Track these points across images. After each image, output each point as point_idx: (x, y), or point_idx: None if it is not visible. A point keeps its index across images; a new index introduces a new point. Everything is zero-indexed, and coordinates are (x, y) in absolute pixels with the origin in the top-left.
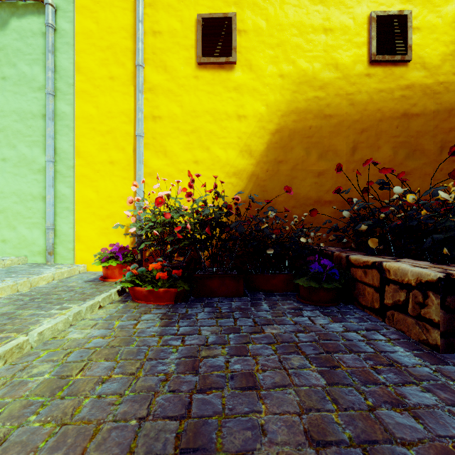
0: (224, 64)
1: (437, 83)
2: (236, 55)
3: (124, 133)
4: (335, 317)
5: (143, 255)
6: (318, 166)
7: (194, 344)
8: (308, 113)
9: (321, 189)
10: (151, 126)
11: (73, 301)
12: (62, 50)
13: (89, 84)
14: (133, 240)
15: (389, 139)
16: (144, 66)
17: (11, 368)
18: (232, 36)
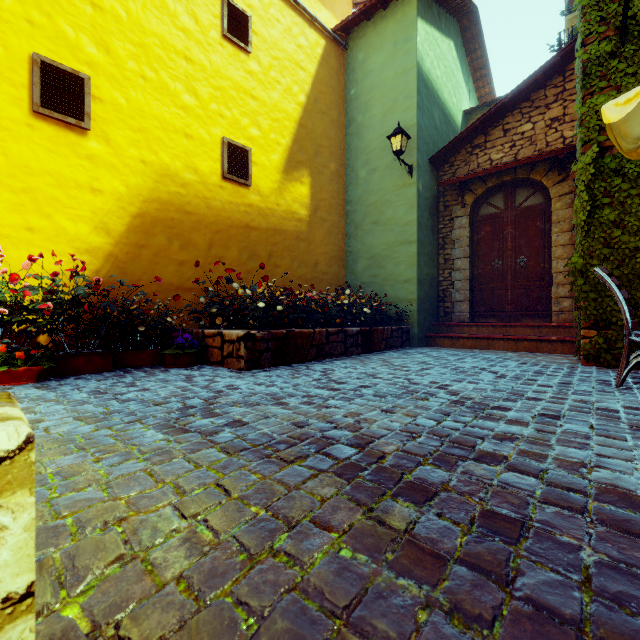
0: (73, 125)
1: (267, 208)
2: (90, 123)
3: None
4: (194, 370)
5: None
6: (180, 255)
7: (93, 389)
8: (171, 205)
9: (183, 277)
10: None
11: None
12: None
13: None
14: None
15: (237, 243)
16: None
17: None
18: (86, 100)
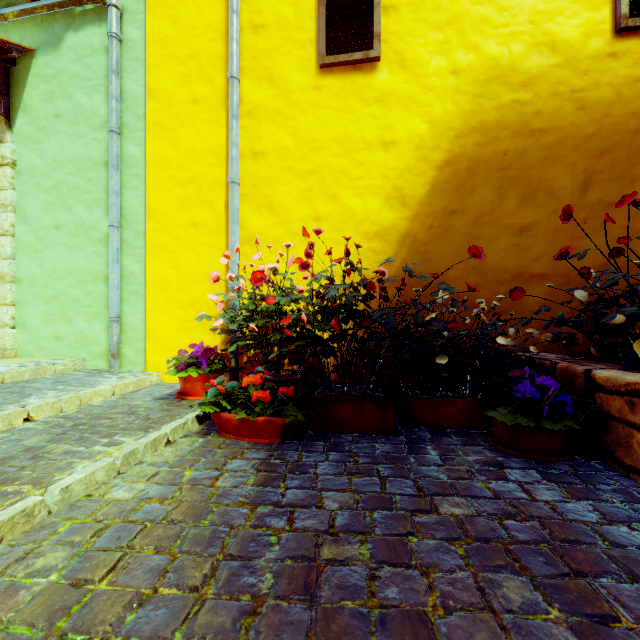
0: (360, 63)
1: None
2: (380, 47)
3: (212, 180)
4: (572, 487)
5: (239, 361)
6: (519, 216)
7: (309, 528)
8: (502, 129)
9: (525, 255)
10: (250, 168)
11: (130, 432)
12: (130, 69)
13: (164, 114)
14: (225, 338)
15: None
16: (241, 79)
17: (6, 554)
18: (374, 17)
